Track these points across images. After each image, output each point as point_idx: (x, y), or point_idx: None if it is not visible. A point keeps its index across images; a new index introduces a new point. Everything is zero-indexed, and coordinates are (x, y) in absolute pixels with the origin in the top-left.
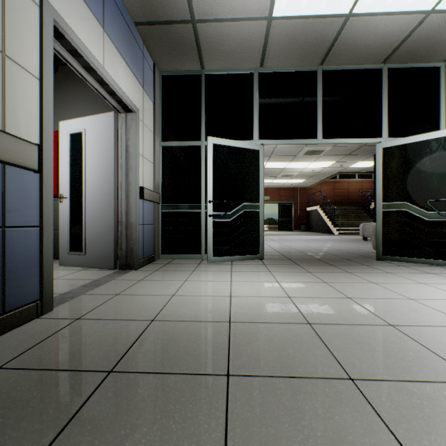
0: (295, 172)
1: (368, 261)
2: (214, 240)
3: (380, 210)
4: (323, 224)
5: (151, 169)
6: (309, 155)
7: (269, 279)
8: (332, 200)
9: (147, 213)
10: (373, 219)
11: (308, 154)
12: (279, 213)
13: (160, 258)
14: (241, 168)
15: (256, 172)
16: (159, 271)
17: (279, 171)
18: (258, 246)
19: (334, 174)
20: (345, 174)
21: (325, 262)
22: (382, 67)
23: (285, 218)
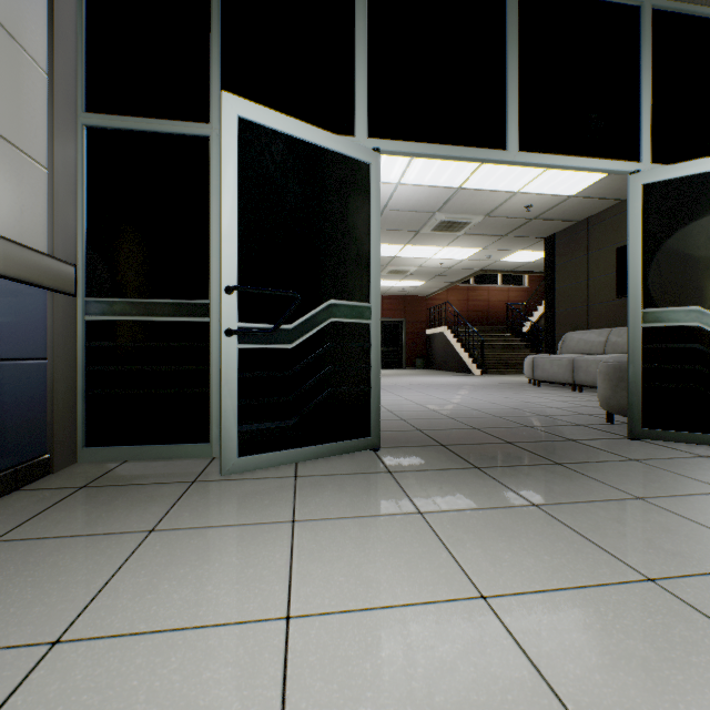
0: (412, 266)
1: (620, 444)
2: (245, 406)
3: (639, 325)
4: (453, 356)
5: (33, 181)
6: (442, 231)
7: (443, 579)
8: (465, 318)
9: (4, 321)
10: (544, 349)
11: (440, 229)
12: (382, 338)
13: (81, 461)
14: (323, 205)
15: (361, 220)
16: (1, 547)
17: (384, 263)
18: (368, 415)
19: (474, 273)
20: (485, 277)
21: (532, 452)
22: (640, 3)
23: (391, 347)
